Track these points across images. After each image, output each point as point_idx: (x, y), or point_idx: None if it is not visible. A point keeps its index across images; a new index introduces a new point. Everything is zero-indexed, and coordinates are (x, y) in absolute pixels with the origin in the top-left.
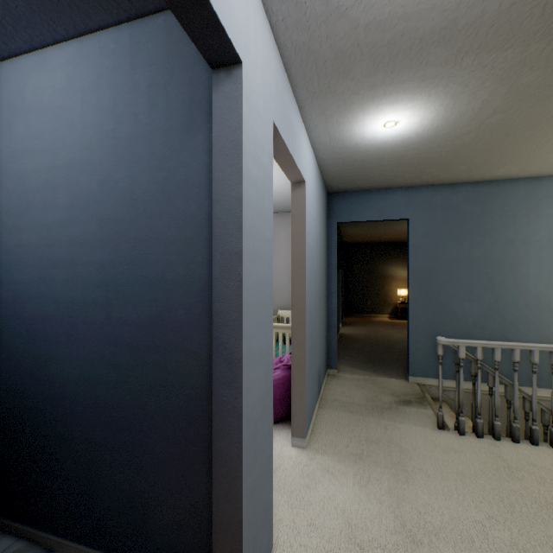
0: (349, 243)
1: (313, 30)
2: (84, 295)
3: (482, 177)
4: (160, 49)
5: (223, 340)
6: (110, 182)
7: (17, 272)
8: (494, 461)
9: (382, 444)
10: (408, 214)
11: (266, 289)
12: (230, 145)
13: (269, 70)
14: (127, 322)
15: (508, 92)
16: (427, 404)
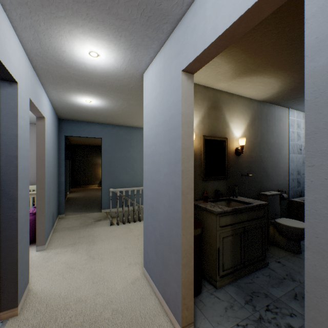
0: (75, 144)
1: (50, 67)
2: None
3: (130, 125)
4: None
5: (7, 191)
6: None
7: None
8: (127, 229)
9: (86, 237)
10: (102, 136)
11: (27, 170)
12: (11, 113)
13: (28, 77)
14: None
15: (128, 104)
16: (108, 219)
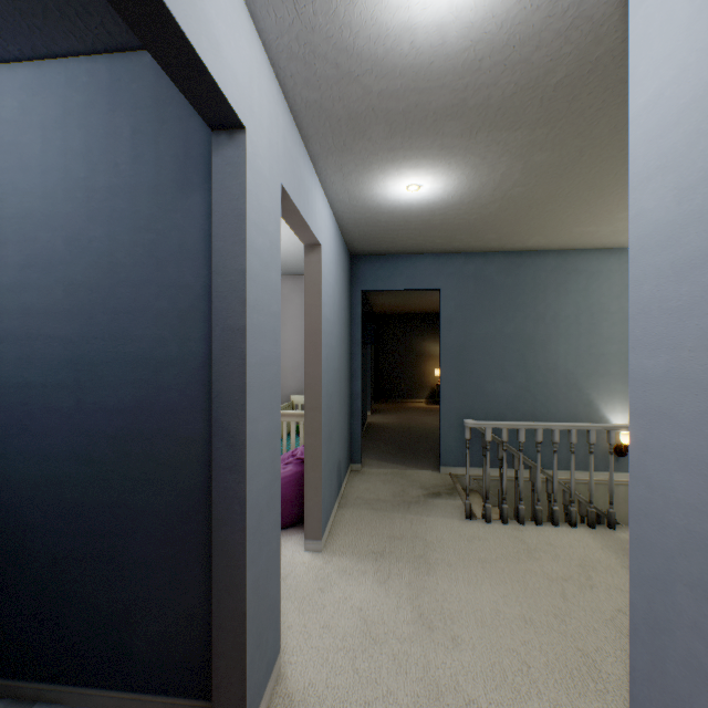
0: (380, 313)
1: (324, 90)
2: (45, 376)
3: (514, 247)
4: (147, 92)
5: (224, 422)
6: (81, 241)
7: None
8: (516, 545)
9: (406, 539)
10: (440, 284)
11: (273, 368)
12: (232, 214)
13: (276, 128)
14: (104, 408)
15: (524, 168)
16: (457, 495)
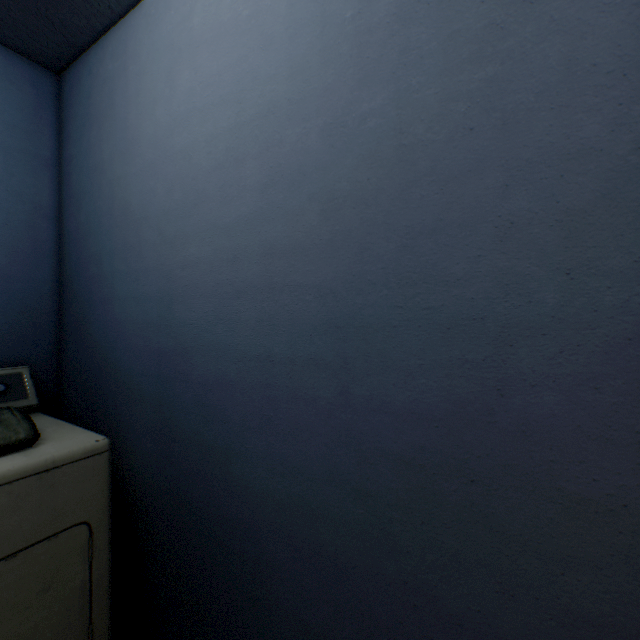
0: None
1: None
2: (291, 346)
3: None
4: None
5: None
6: (346, 124)
7: (180, 307)
8: None
9: None
10: None
11: None
12: None
13: None
14: (387, 407)
15: None
16: None
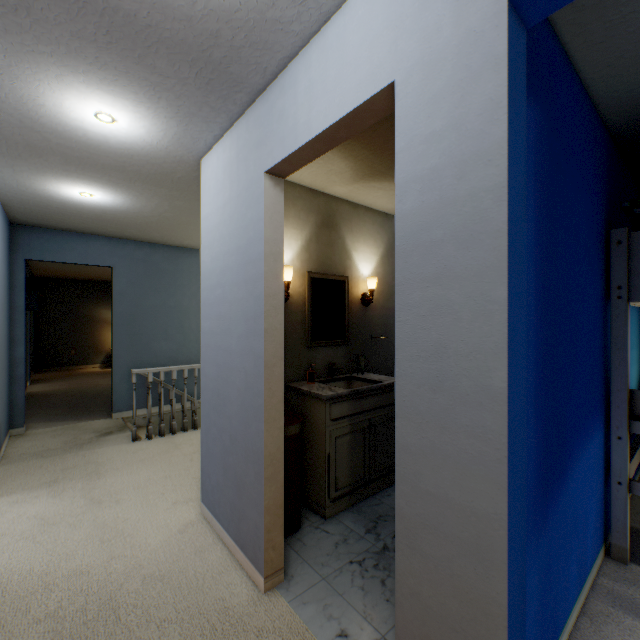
0: (44, 276)
1: (7, 126)
2: None
3: (175, 244)
4: None
5: None
6: None
7: None
8: (169, 446)
9: (80, 466)
10: (113, 263)
11: None
12: None
13: None
14: None
15: (171, 205)
16: (128, 429)
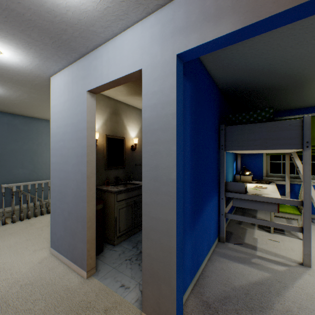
0: None
1: None
2: None
3: (28, 115)
4: None
5: None
6: None
7: None
8: (27, 225)
9: None
10: None
11: None
12: None
13: None
14: None
15: (29, 96)
16: None
